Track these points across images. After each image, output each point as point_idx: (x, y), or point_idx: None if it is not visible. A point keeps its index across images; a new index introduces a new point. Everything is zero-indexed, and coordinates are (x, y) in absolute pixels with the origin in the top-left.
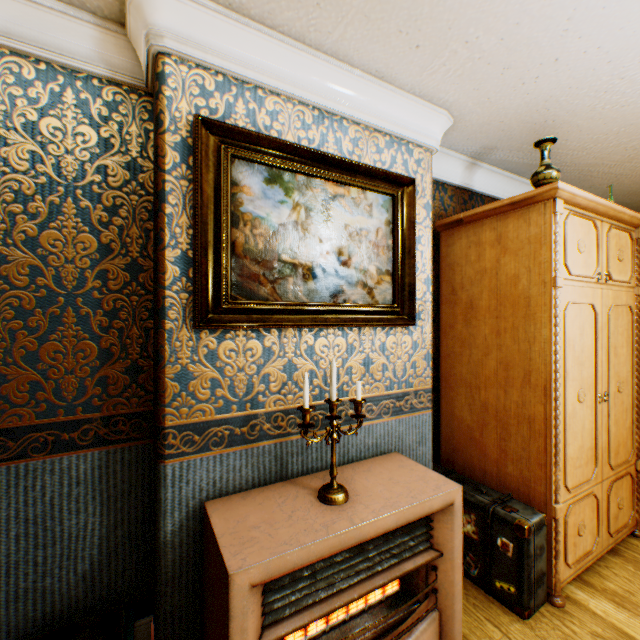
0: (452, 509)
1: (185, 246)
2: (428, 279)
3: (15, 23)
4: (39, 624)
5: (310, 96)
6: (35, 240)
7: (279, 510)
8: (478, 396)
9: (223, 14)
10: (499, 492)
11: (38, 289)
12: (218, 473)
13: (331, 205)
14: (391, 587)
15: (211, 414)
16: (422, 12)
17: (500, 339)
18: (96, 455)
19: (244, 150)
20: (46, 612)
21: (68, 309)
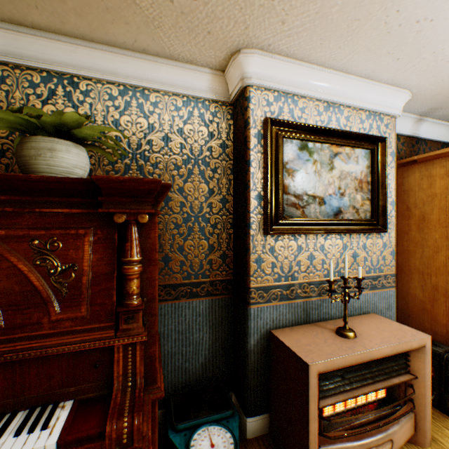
0: (424, 349)
1: (259, 189)
2: (392, 201)
3: (176, 80)
4: (183, 385)
5: (323, 95)
6: (182, 188)
7: (316, 338)
8: (429, 280)
9: (282, 60)
10: (448, 346)
11: (183, 213)
12: (274, 315)
13: (334, 159)
14: (380, 394)
15: (271, 282)
16: (406, 42)
17: (448, 242)
18: (207, 301)
19: (289, 133)
20: (186, 380)
21: (195, 223)
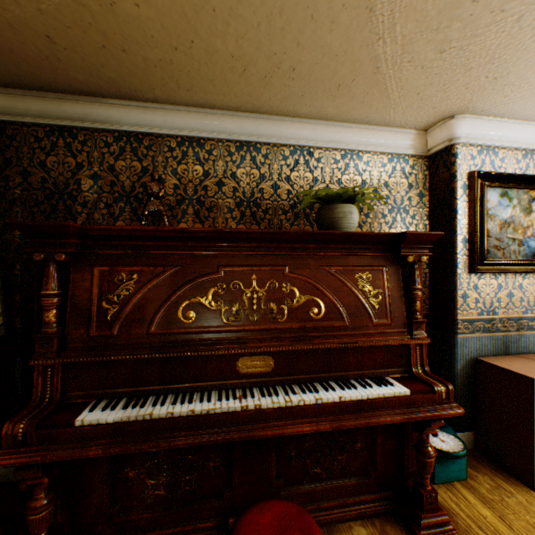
0: None
1: (464, 233)
2: None
3: (384, 142)
4: None
5: (522, 145)
6: None
7: (526, 364)
8: None
9: (489, 120)
10: None
11: None
12: (477, 345)
13: (531, 203)
14: None
15: (474, 315)
16: None
17: None
18: None
19: (491, 182)
20: None
21: None
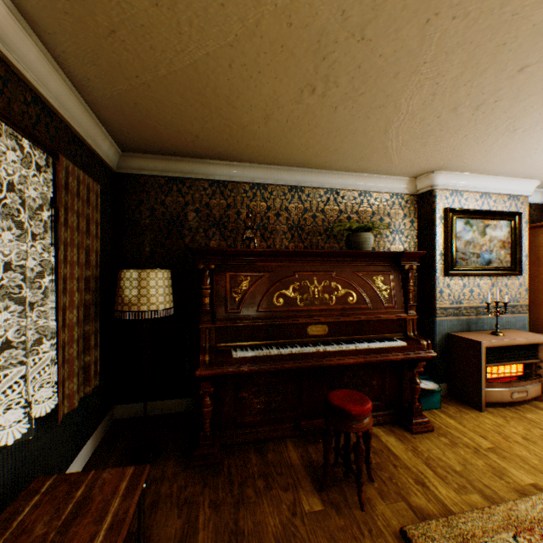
0: None
1: (440, 249)
2: (526, 255)
3: (387, 185)
4: None
5: (479, 190)
6: (388, 249)
7: (479, 335)
8: None
9: (456, 174)
10: None
11: None
12: (449, 325)
13: (485, 229)
14: (518, 372)
15: (447, 305)
16: (535, 166)
17: None
18: None
19: (458, 215)
20: None
21: None
